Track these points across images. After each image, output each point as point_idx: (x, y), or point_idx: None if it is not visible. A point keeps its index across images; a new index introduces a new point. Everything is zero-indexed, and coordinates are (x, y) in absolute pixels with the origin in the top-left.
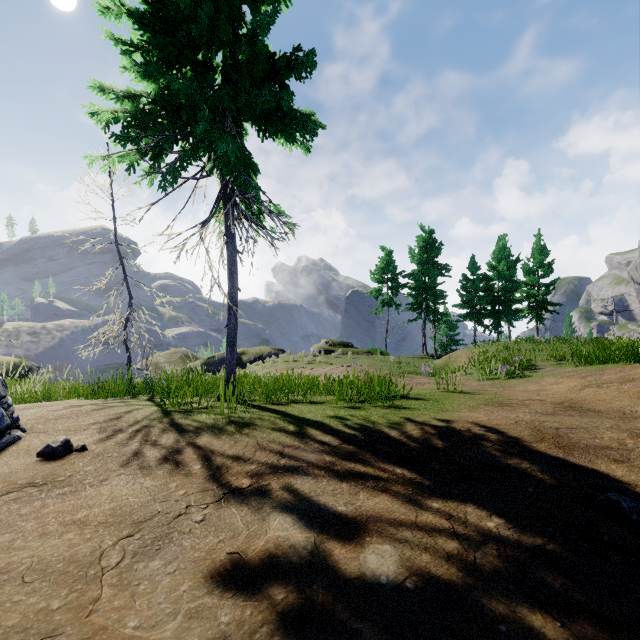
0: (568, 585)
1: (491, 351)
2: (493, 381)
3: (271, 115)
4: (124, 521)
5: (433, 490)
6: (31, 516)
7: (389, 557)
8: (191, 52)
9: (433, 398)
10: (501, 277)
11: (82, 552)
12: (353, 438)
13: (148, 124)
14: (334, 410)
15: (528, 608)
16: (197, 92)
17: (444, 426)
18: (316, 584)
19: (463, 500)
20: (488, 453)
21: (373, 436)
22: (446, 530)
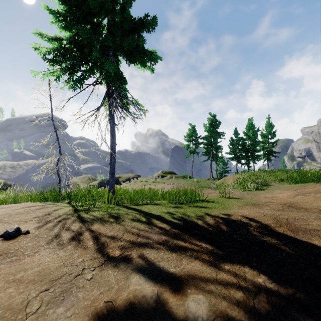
0: None
1: (245, 176)
2: (248, 192)
3: (133, 51)
4: (44, 279)
5: (224, 257)
6: None
7: (202, 304)
8: (90, 17)
9: (218, 201)
10: (250, 139)
11: (16, 302)
12: (177, 225)
13: (67, 55)
14: (167, 208)
15: None
16: (93, 37)
17: (226, 218)
18: None
19: (242, 264)
20: (252, 234)
21: (188, 224)
22: (234, 284)
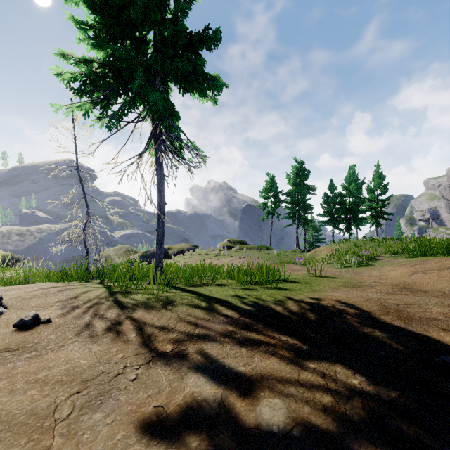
0: (419, 433)
1: (345, 247)
2: (347, 268)
3: (189, 76)
4: (75, 380)
5: (310, 353)
6: (4, 376)
7: (279, 409)
8: (130, 30)
9: (305, 281)
10: (351, 195)
11: (40, 406)
12: (249, 312)
13: (99, 82)
14: (234, 291)
15: None
16: (134, 58)
17: (315, 303)
18: (223, 433)
19: (333, 361)
20: (349, 324)
21: (263, 311)
22: (321, 386)
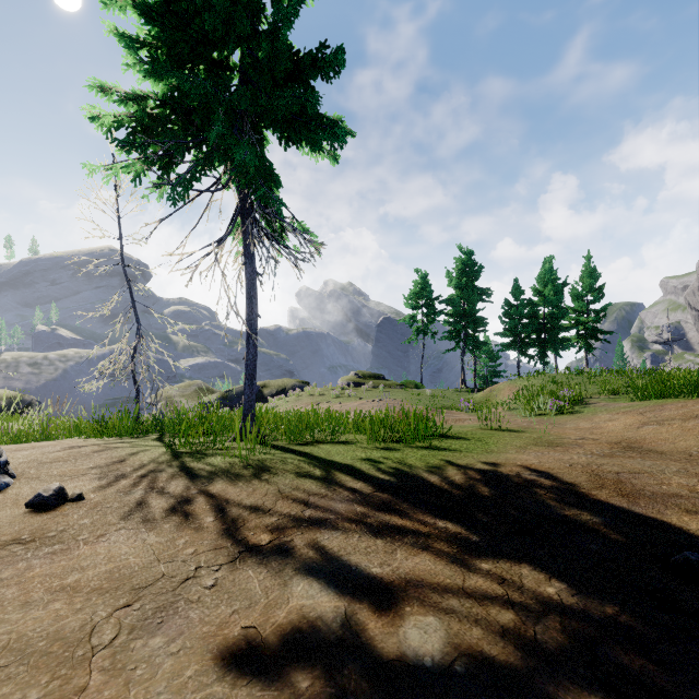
0: (648, 668)
1: (537, 384)
2: (540, 417)
3: (295, 120)
4: (122, 587)
5: (481, 547)
6: (13, 581)
7: (434, 632)
8: (205, 49)
9: (475, 437)
10: (547, 303)
11: (70, 626)
12: (388, 485)
13: (156, 130)
14: (365, 451)
15: (603, 698)
16: (211, 93)
17: (490, 470)
18: (347, 667)
19: (517, 560)
20: (542, 502)
21: (410, 482)
22: (499, 597)
